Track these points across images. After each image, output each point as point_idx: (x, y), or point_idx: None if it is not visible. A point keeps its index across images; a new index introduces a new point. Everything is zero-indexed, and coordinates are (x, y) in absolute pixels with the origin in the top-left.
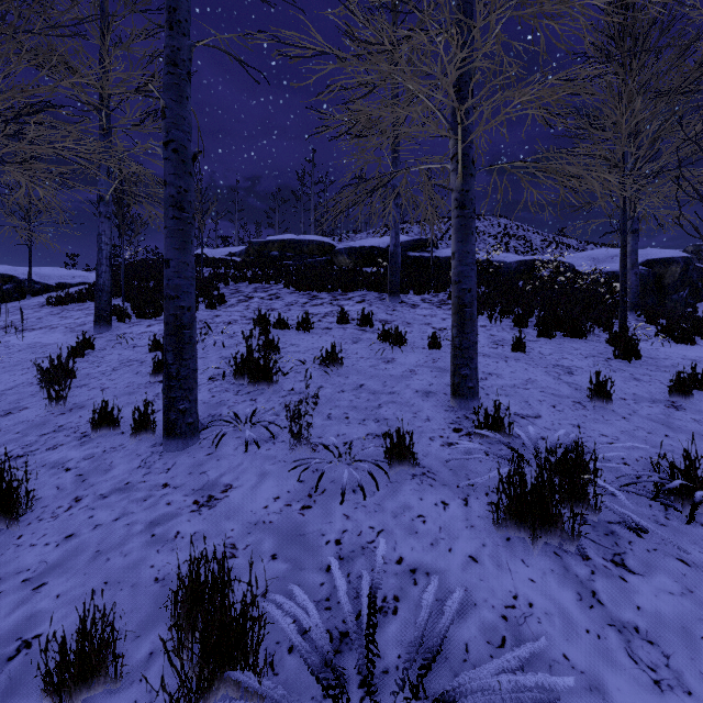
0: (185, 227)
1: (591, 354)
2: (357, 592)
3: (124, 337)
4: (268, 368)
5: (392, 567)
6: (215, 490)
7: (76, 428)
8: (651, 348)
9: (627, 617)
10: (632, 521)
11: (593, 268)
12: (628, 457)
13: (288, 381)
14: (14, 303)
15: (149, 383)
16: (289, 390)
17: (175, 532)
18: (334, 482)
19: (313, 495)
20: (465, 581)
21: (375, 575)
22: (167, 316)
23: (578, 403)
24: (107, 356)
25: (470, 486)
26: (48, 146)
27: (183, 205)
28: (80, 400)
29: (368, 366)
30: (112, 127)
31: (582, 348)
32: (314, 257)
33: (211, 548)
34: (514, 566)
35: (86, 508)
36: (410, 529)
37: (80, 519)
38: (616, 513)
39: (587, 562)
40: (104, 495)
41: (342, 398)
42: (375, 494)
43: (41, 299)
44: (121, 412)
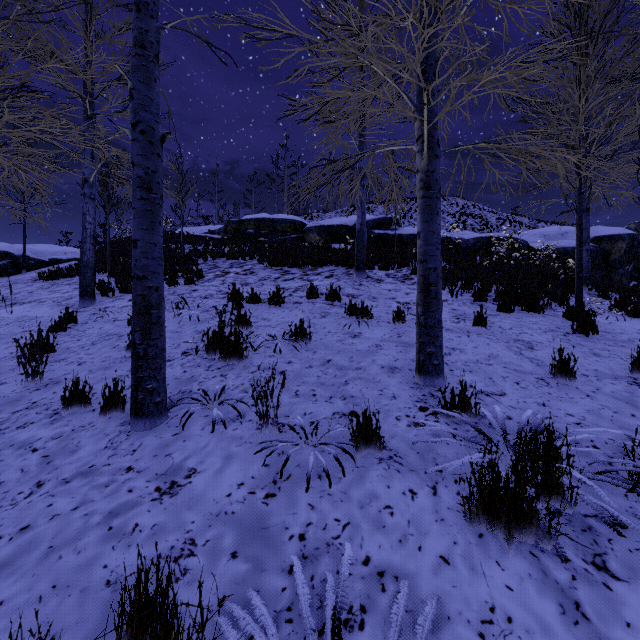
0: (152, 208)
1: (549, 328)
2: (321, 600)
3: (106, 311)
4: (238, 344)
5: (359, 569)
6: (179, 475)
7: (48, 405)
8: (607, 322)
9: (617, 637)
10: (609, 514)
11: (546, 245)
12: (597, 439)
13: (258, 356)
14: (10, 278)
15: (125, 358)
16: (258, 365)
17: (133, 524)
18: (299, 467)
19: (278, 482)
20: (436, 588)
21: (339, 591)
22: (135, 297)
23: (541, 380)
24: (88, 330)
25: (438, 471)
26: (24, 129)
27: (151, 186)
28: (57, 375)
29: (335, 340)
30: (96, 114)
31: (540, 323)
32: (287, 235)
33: (169, 544)
34: (489, 569)
35: (46, 494)
36: (377, 523)
37: (39, 507)
38: (594, 508)
39: (566, 565)
40: (67, 480)
41: (309, 374)
42: (341, 481)
43: (34, 274)
44: (94, 388)
